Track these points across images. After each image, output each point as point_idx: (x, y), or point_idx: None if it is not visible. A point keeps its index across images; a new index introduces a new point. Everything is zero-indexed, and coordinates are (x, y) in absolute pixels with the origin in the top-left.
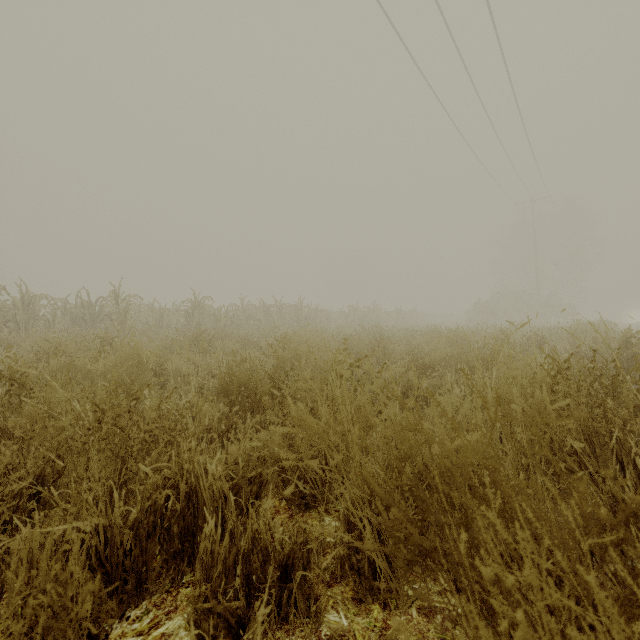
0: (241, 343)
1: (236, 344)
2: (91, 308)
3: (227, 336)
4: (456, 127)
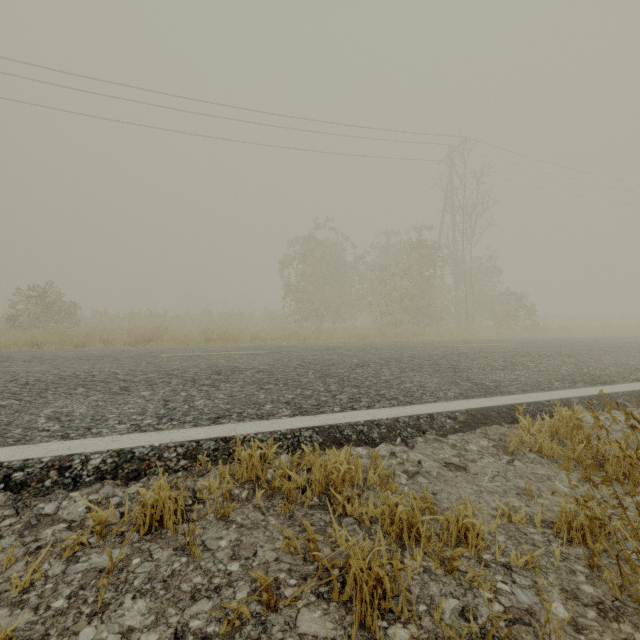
0: None
1: None
2: None
3: None
4: None
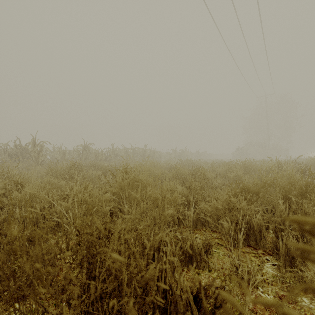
0: (103, 171)
1: (98, 171)
2: (21, 149)
3: (98, 166)
4: (230, 52)
